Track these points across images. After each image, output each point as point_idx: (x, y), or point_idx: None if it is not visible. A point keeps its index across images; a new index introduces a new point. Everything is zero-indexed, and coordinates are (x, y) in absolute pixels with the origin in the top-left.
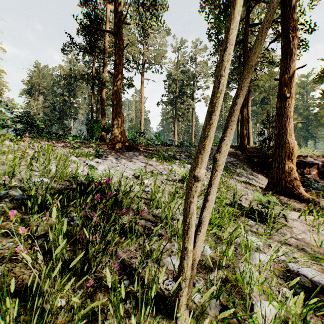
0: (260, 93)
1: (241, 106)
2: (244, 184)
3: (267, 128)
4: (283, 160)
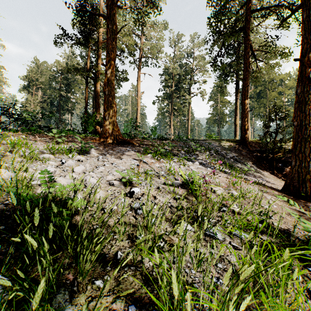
0: (256, 87)
1: (242, 98)
2: (256, 185)
3: (272, 120)
4: (307, 157)
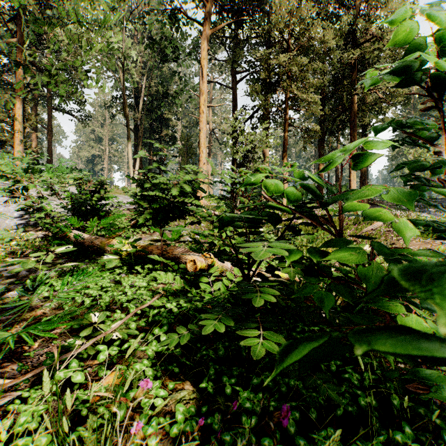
0: None
1: None
2: None
3: None
4: None
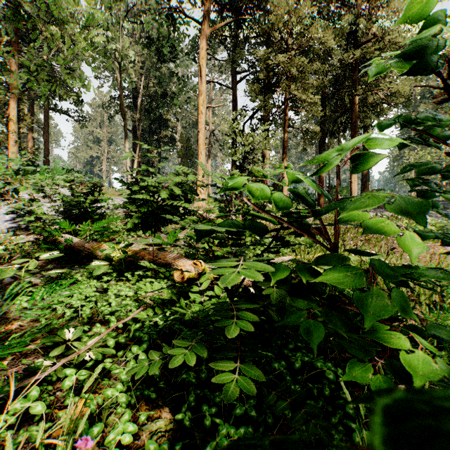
0: None
1: None
2: None
3: None
4: None
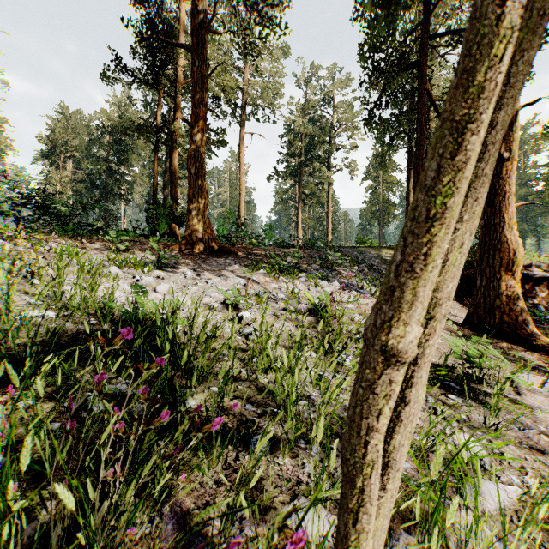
0: None
1: (414, 178)
2: None
3: None
4: (497, 274)
